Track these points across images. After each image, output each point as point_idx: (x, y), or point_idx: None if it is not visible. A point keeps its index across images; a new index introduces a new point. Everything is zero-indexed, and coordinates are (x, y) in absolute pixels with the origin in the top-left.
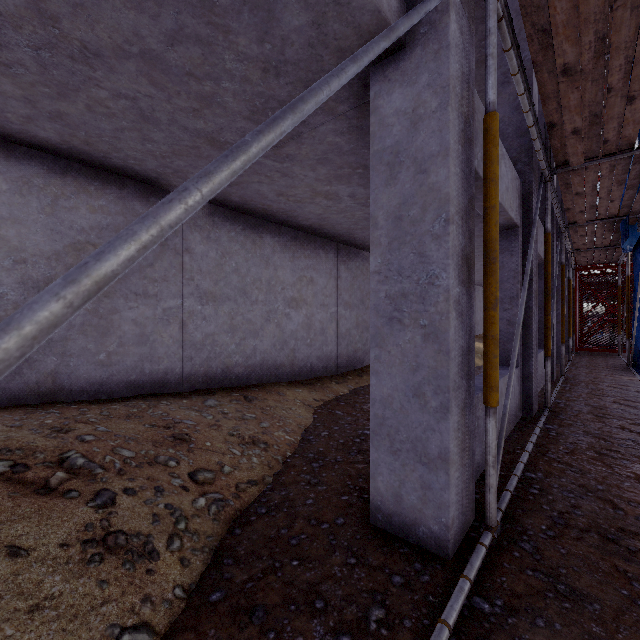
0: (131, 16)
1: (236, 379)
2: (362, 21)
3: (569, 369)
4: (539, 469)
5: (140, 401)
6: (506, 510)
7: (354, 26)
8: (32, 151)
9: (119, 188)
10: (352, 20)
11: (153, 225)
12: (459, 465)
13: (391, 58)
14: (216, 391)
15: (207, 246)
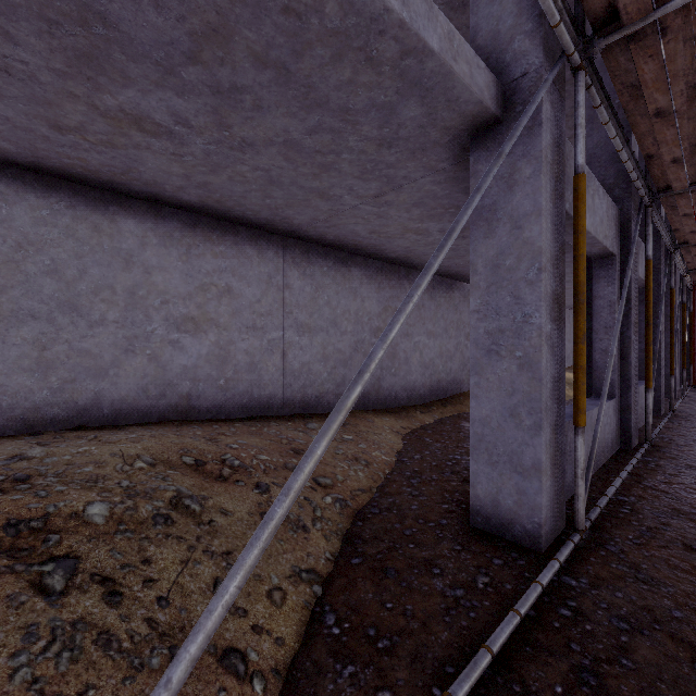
0: (285, 121)
1: (328, 405)
2: (466, 109)
3: (682, 404)
4: (632, 494)
5: (254, 421)
6: (595, 523)
7: (459, 112)
8: (173, 210)
9: (234, 235)
10: (458, 109)
11: (404, 315)
12: (550, 476)
13: (489, 130)
14: (312, 416)
15: (303, 282)
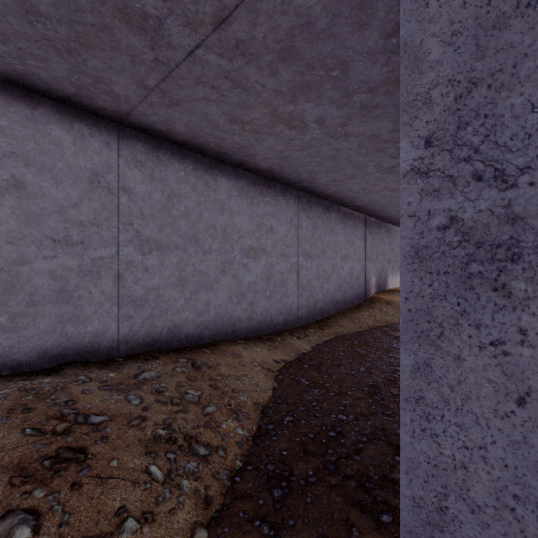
0: None
1: (186, 338)
2: None
3: None
4: None
5: (50, 377)
6: None
7: None
8: None
9: (29, 107)
10: None
11: None
12: None
13: None
14: (159, 355)
15: (150, 186)
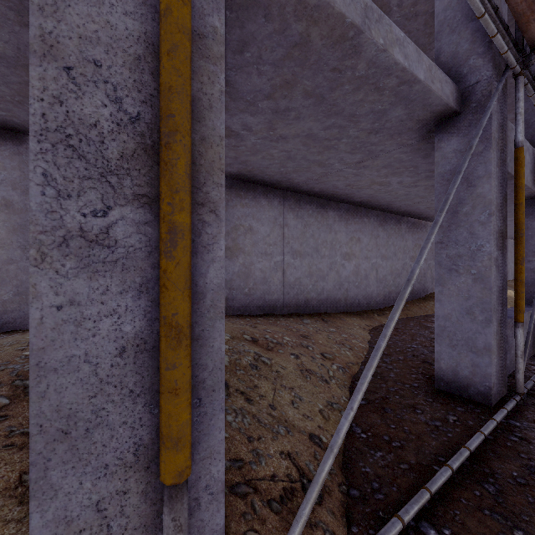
0: (311, 124)
1: (312, 308)
2: (436, 109)
3: None
4: None
5: (268, 317)
6: (530, 392)
7: (430, 111)
8: None
9: (254, 191)
10: (430, 109)
11: (427, 250)
12: (497, 355)
13: (450, 120)
14: (303, 315)
15: (296, 221)
